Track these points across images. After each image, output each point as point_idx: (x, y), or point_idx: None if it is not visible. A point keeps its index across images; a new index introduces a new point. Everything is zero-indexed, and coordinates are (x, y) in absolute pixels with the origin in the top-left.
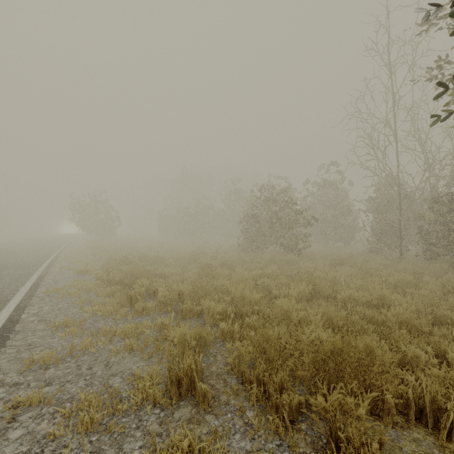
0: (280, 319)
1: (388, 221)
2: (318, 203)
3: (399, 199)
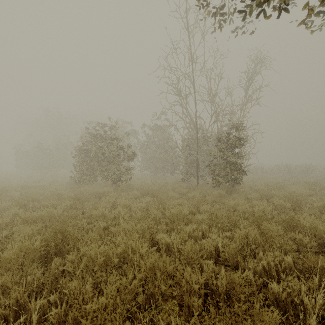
0: None
1: (192, 157)
2: (151, 142)
3: (197, 139)
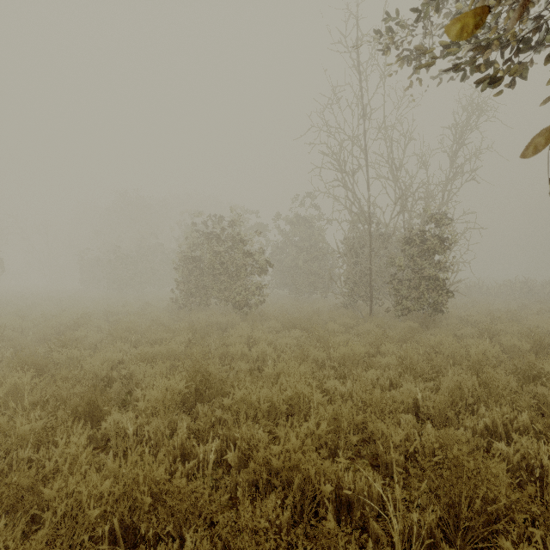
0: (0, 509)
1: (361, 268)
2: (290, 244)
3: (370, 239)
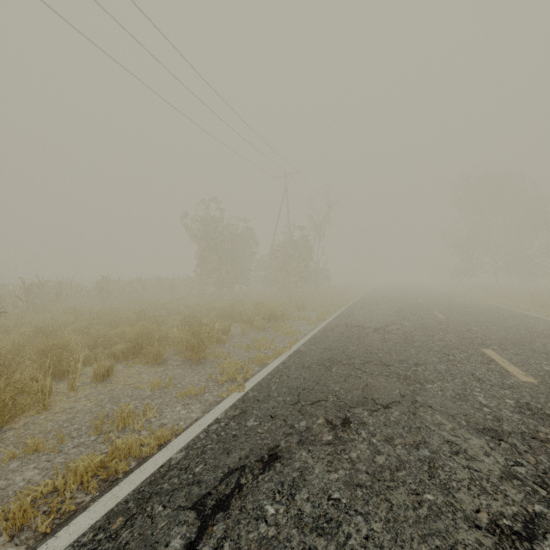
0: None
1: None
2: None
3: None
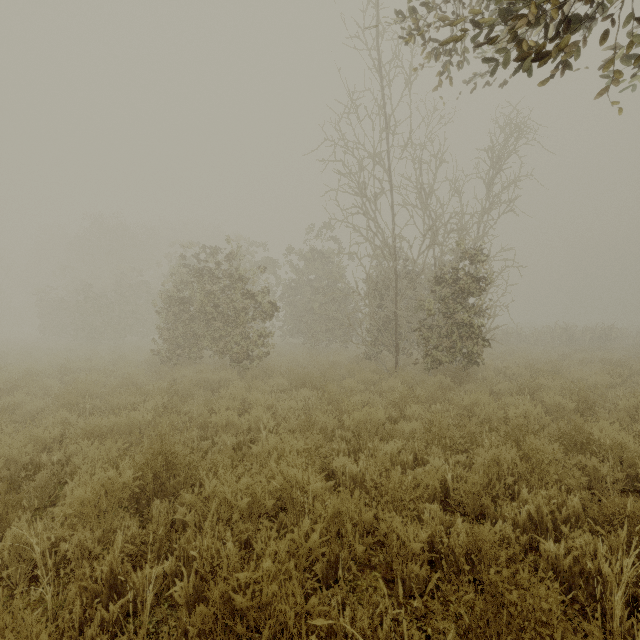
0: None
1: (386, 312)
2: (305, 283)
3: (395, 278)
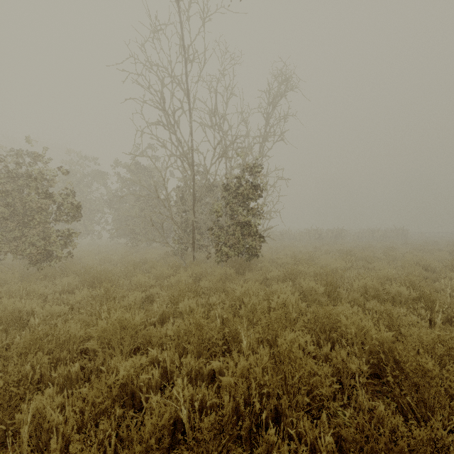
0: None
1: (189, 215)
2: (128, 192)
3: (193, 186)
